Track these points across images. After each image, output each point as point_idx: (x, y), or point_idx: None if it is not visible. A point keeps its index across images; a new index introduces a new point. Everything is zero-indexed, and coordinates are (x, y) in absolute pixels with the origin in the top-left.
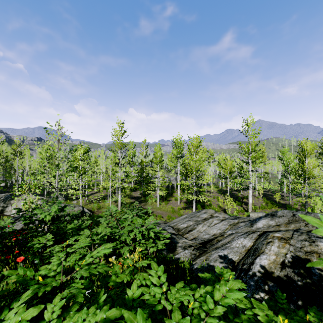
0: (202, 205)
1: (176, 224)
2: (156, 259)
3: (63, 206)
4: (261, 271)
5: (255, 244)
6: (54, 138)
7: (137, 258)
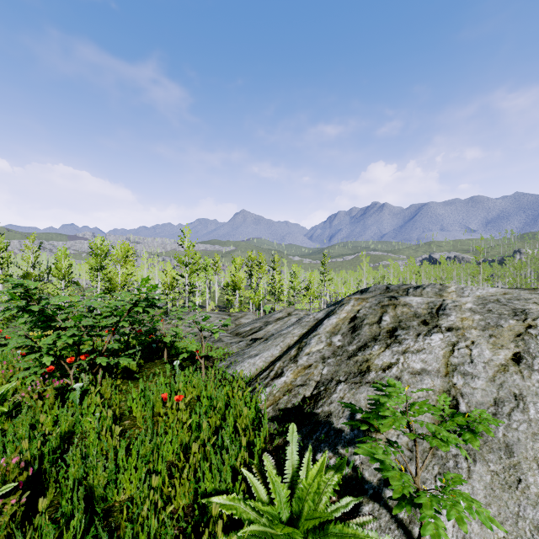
0: None
1: None
2: None
3: None
4: None
5: None
6: None
7: None
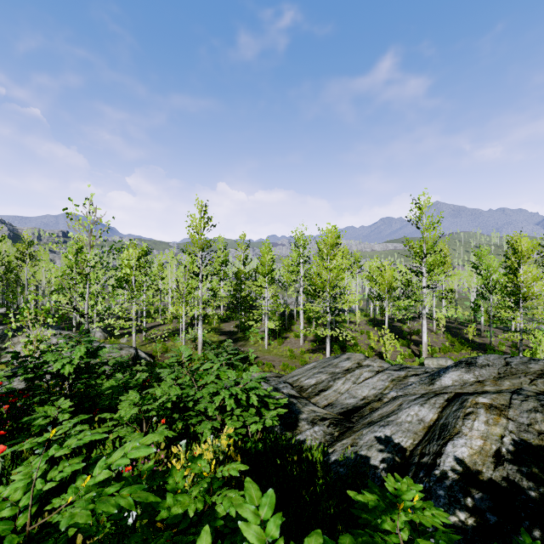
0: (341, 346)
1: (297, 379)
2: (262, 445)
3: (97, 348)
4: (457, 470)
5: (442, 416)
6: (81, 227)
7: (226, 446)
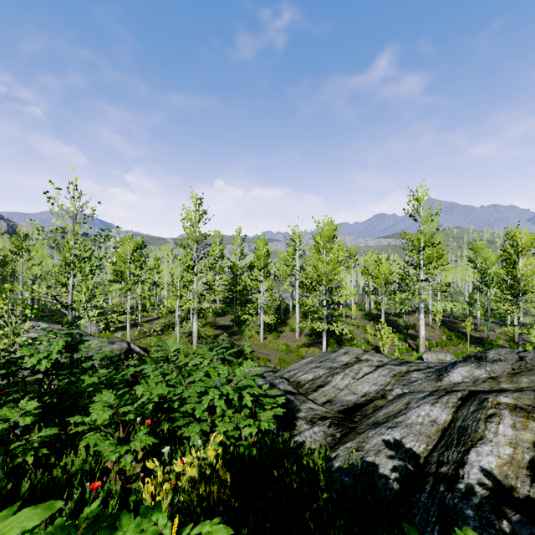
0: (337, 340)
1: (294, 373)
2: (257, 451)
3: (78, 342)
4: (485, 484)
5: (458, 417)
6: (63, 212)
7: (213, 458)
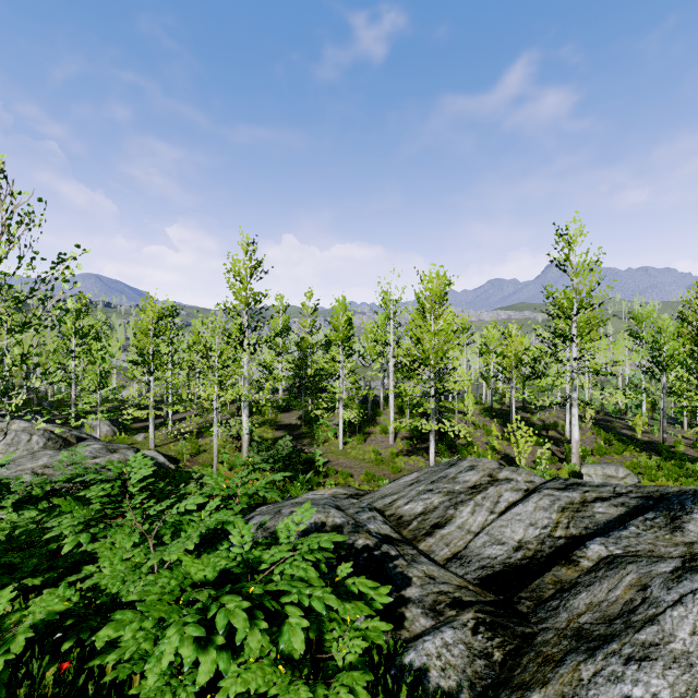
0: (449, 445)
1: (391, 501)
2: None
3: None
4: None
5: None
6: None
7: None
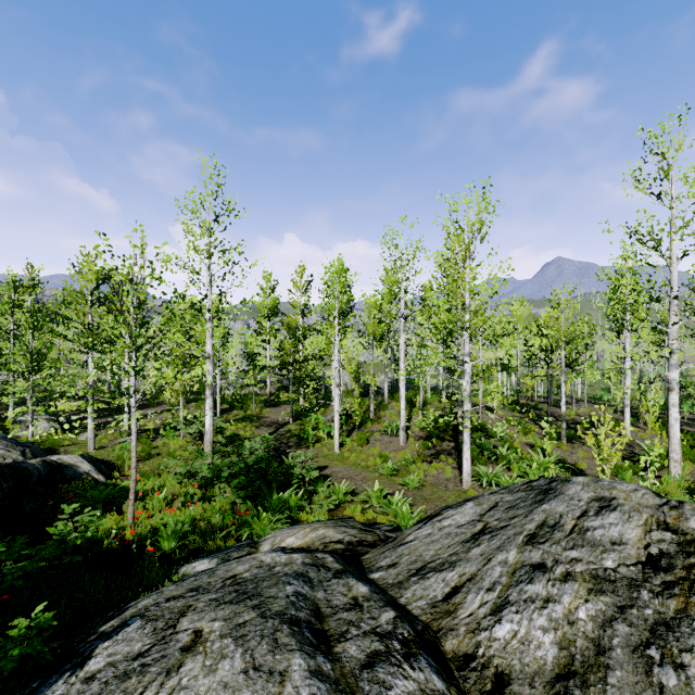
0: (479, 448)
1: (447, 593)
2: None
3: None
4: None
5: None
6: None
7: None
